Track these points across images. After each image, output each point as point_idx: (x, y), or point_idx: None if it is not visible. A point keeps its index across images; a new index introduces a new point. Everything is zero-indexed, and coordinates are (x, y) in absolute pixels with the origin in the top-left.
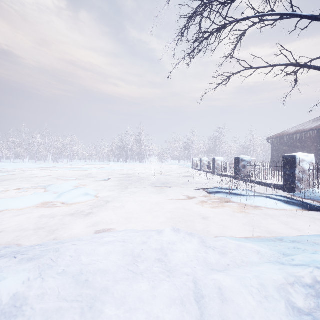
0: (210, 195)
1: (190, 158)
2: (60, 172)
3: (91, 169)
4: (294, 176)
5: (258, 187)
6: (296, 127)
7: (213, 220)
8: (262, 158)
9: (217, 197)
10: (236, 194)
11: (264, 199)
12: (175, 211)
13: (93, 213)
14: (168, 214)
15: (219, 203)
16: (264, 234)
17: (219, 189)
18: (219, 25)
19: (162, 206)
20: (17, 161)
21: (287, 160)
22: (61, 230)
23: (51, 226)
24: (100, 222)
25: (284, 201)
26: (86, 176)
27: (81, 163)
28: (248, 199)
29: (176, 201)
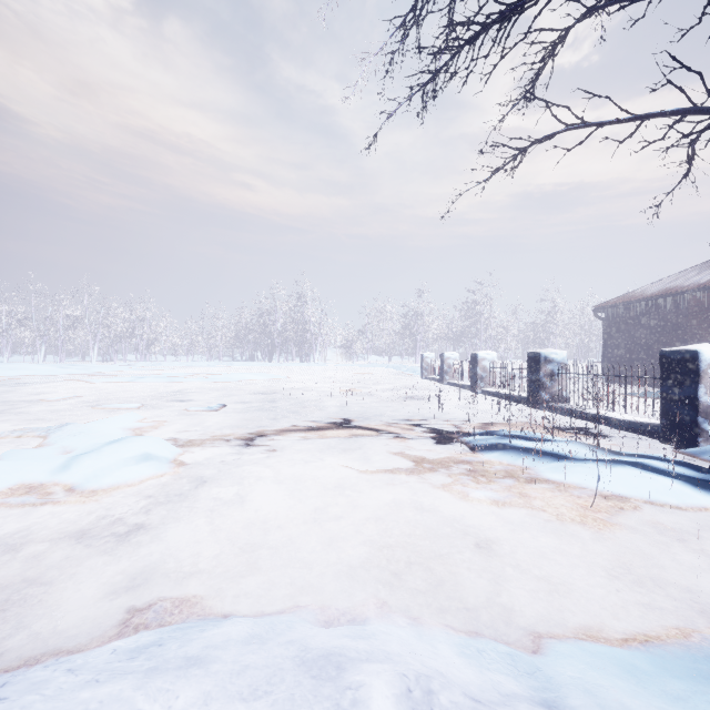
0: (480, 457)
1: (414, 351)
2: (109, 387)
3: (185, 379)
4: (695, 404)
5: (592, 428)
6: (662, 281)
7: (506, 549)
8: (574, 351)
9: (499, 462)
10: (551, 456)
11: (635, 475)
12: (391, 515)
13: (151, 524)
14: (370, 526)
15: (510, 485)
16: (687, 617)
17: (500, 437)
18: (504, 3)
19: (352, 494)
20: (19, 359)
21: (673, 363)
22: (28, 599)
23: (3, 579)
24: (166, 558)
25: (692, 481)
26: (168, 398)
27: (167, 364)
28: (589, 472)
29: (392, 478)
